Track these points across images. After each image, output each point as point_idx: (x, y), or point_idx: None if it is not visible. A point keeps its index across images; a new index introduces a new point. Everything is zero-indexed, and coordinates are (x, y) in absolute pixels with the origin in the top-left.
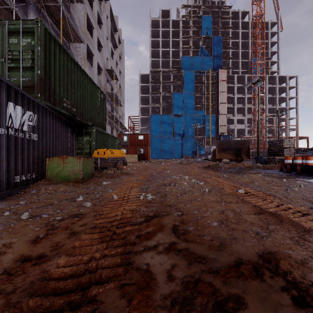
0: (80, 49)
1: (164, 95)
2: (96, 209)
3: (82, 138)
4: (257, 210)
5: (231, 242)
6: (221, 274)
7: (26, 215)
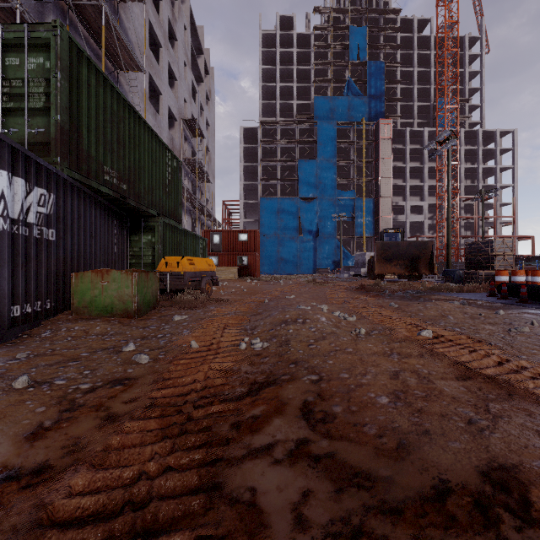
0: (137, 82)
1: (283, 164)
2: (158, 368)
3: (139, 238)
4: (459, 371)
5: (420, 440)
6: (407, 518)
7: (23, 382)
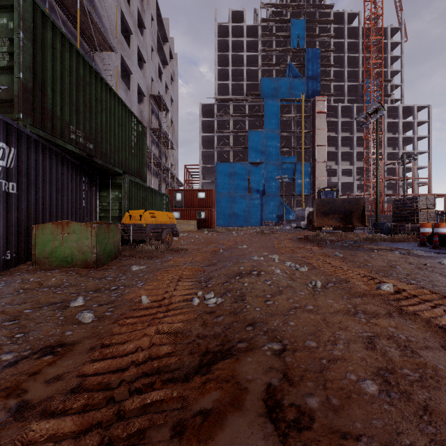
0: (111, 62)
1: (235, 134)
2: (100, 330)
3: (107, 194)
4: (440, 336)
5: None
6: None
7: None
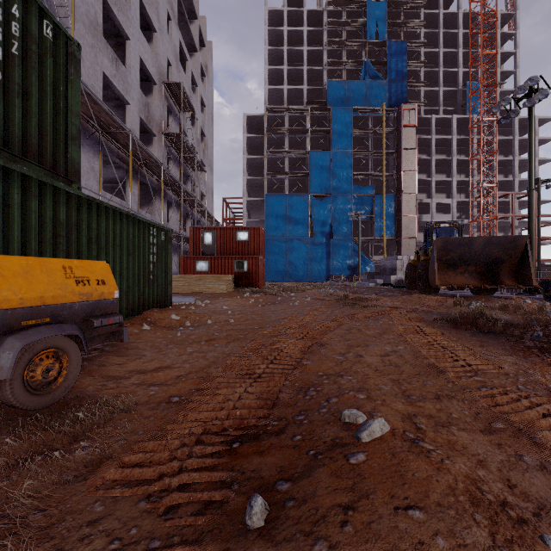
0: None
1: (292, 156)
2: None
3: None
4: None
5: None
6: None
7: None
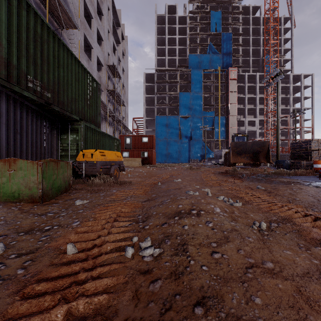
0: (76, 38)
1: (170, 95)
2: None
3: (67, 137)
4: None
5: None
6: None
7: None
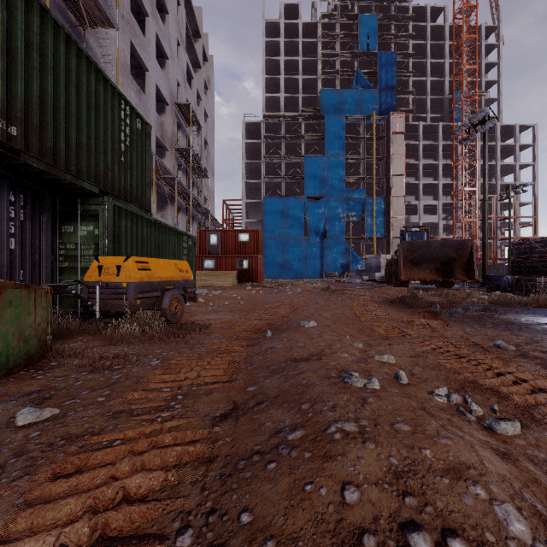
0: (114, 49)
1: (288, 161)
2: None
3: (75, 229)
4: None
5: None
6: None
7: None
